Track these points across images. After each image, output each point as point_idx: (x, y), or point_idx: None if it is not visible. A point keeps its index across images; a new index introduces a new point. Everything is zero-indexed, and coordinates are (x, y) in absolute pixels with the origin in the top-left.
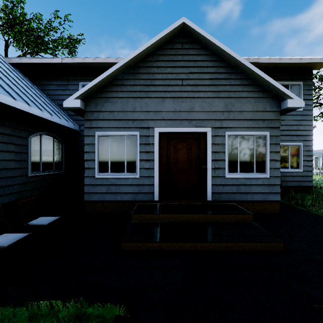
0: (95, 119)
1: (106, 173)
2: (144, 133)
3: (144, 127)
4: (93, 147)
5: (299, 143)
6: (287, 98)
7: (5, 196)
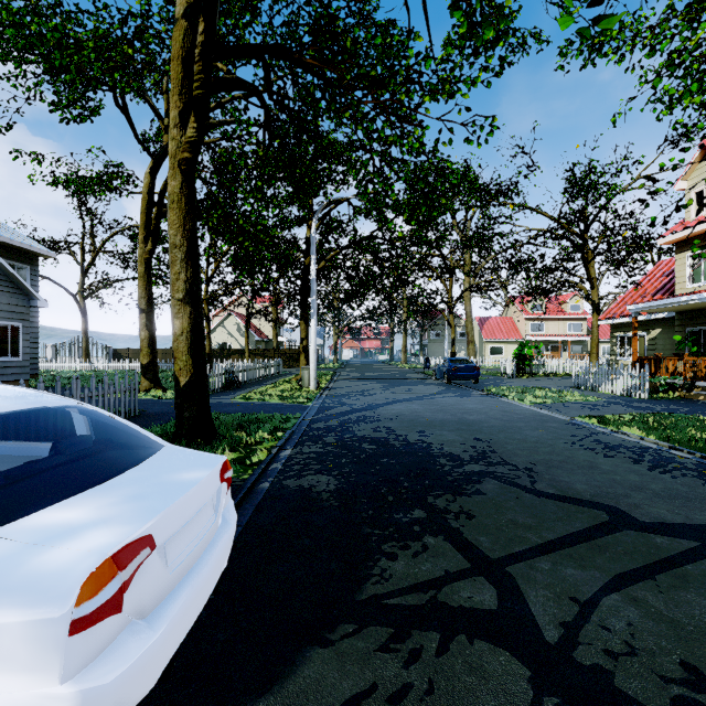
0: None
1: None
2: None
3: None
4: None
5: None
6: (36, 299)
7: None
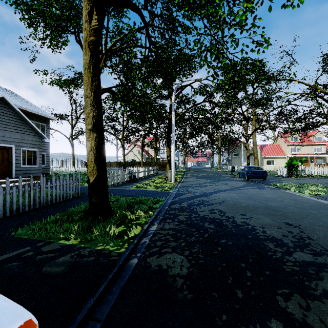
0: None
1: None
2: None
3: None
4: None
5: (44, 152)
6: (45, 138)
7: None
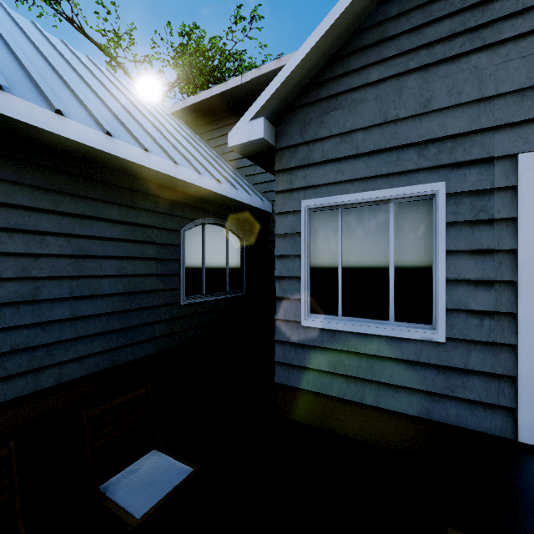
0: (300, 167)
1: (330, 317)
2: (466, 185)
3: (465, 163)
4: (295, 242)
5: None
6: None
7: (139, 345)
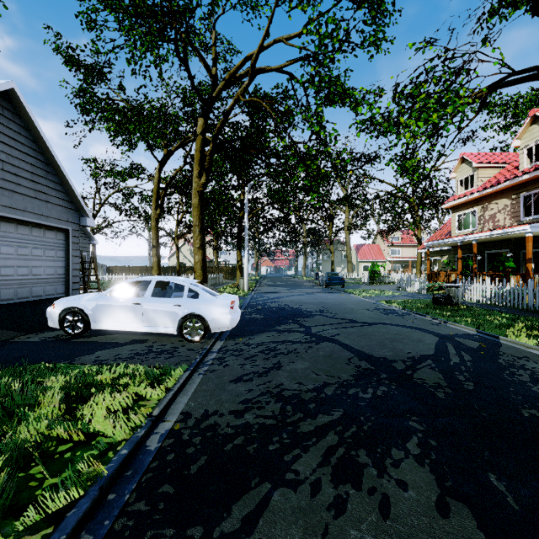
0: None
1: None
2: None
3: None
4: None
5: None
6: (93, 239)
7: None
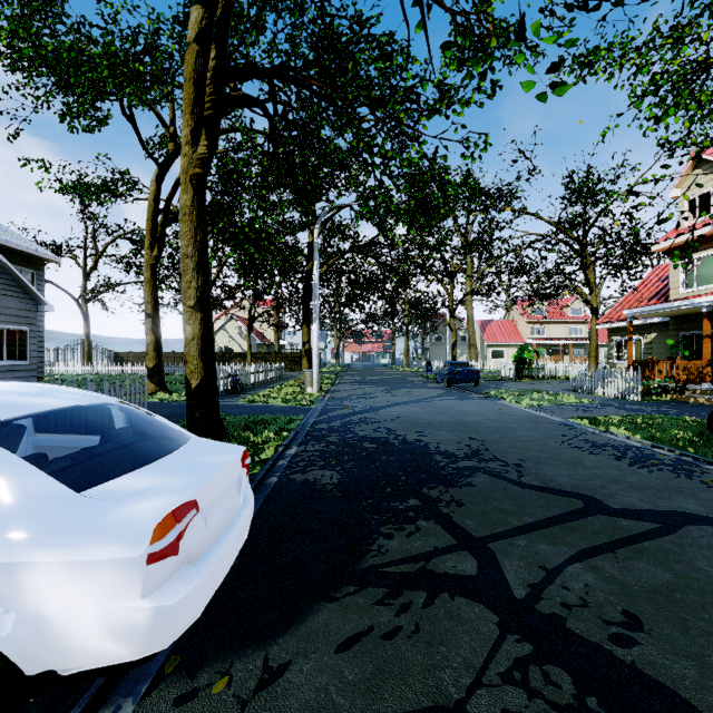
0: None
1: None
2: None
3: None
4: None
5: None
6: (44, 303)
7: None
